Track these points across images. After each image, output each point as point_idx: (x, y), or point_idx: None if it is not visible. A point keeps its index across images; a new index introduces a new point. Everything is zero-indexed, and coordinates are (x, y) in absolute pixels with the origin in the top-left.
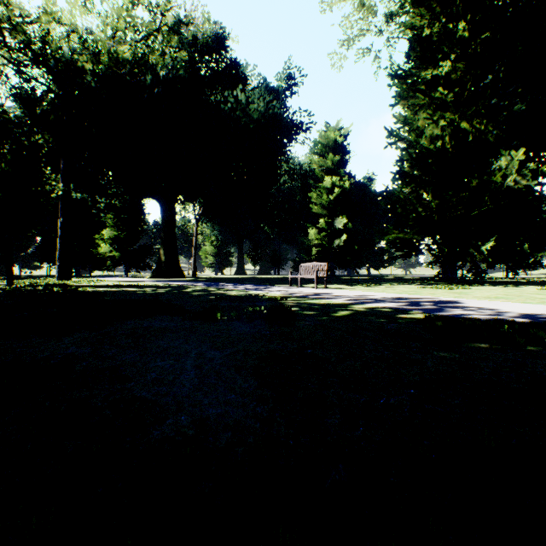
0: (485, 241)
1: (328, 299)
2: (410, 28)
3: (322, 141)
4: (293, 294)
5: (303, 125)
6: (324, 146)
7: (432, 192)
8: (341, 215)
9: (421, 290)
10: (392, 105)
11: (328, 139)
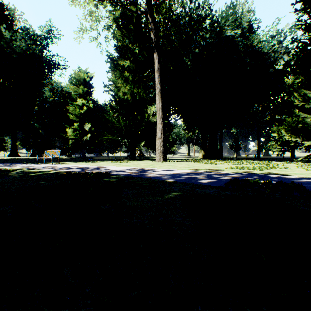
0: (142, 142)
1: (45, 169)
2: (114, 38)
3: (76, 77)
4: (28, 167)
5: (60, 65)
6: (78, 80)
7: (125, 118)
8: (89, 122)
9: (107, 163)
10: (107, 71)
11: (80, 77)
